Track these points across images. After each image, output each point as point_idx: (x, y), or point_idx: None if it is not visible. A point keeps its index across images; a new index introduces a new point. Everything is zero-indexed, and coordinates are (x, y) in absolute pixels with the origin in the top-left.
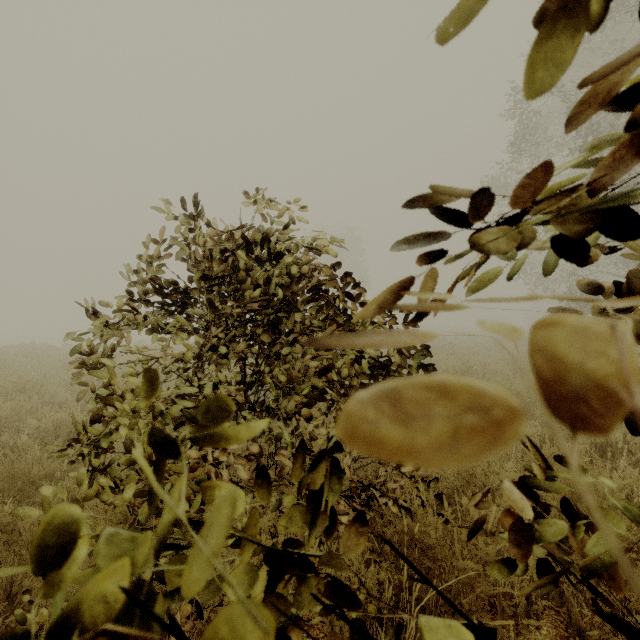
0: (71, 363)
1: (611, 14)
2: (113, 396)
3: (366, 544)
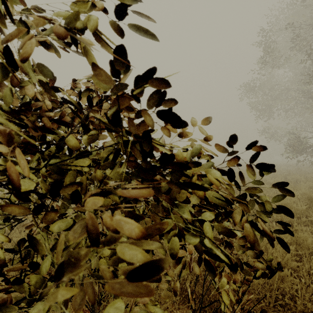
0: None
1: None
2: None
3: None
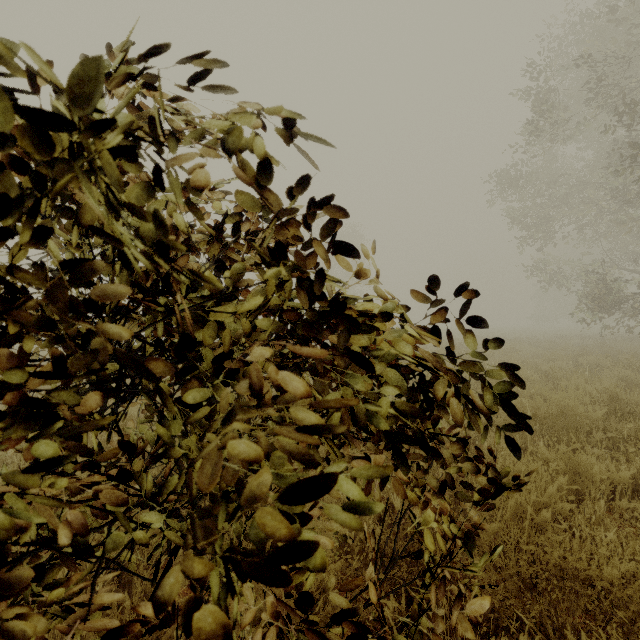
0: None
1: None
2: None
3: None
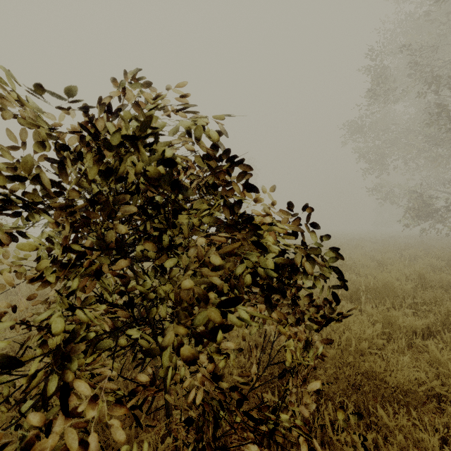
0: None
1: None
2: None
3: None
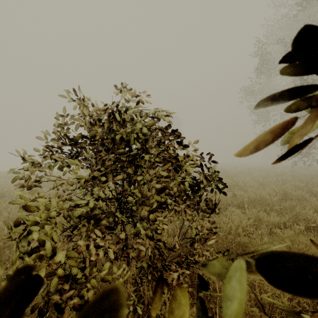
0: (16, 185)
1: (308, 2)
2: (32, 208)
3: (189, 291)
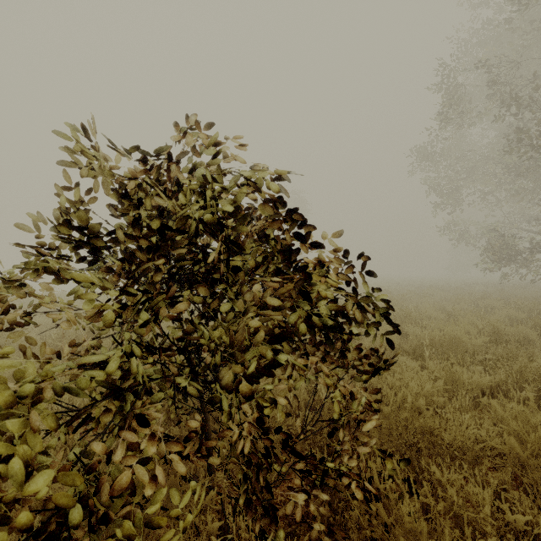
0: None
1: None
2: None
3: (328, 530)
